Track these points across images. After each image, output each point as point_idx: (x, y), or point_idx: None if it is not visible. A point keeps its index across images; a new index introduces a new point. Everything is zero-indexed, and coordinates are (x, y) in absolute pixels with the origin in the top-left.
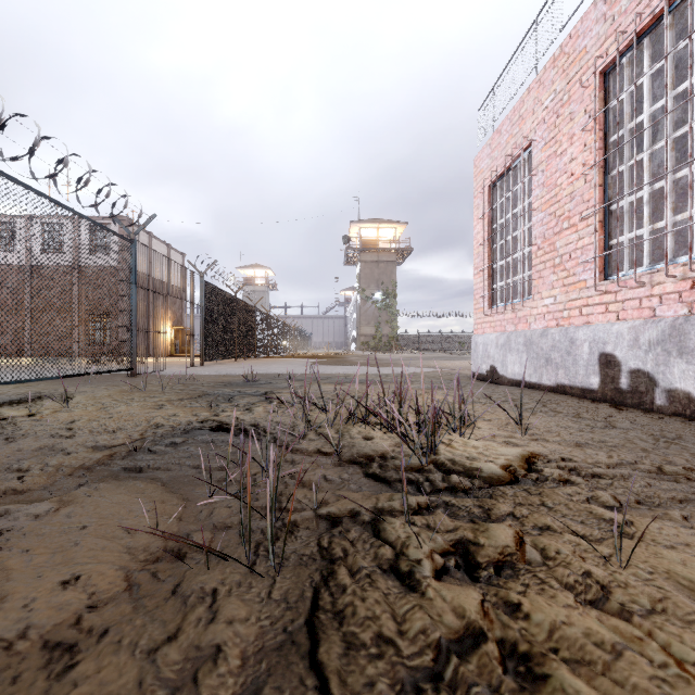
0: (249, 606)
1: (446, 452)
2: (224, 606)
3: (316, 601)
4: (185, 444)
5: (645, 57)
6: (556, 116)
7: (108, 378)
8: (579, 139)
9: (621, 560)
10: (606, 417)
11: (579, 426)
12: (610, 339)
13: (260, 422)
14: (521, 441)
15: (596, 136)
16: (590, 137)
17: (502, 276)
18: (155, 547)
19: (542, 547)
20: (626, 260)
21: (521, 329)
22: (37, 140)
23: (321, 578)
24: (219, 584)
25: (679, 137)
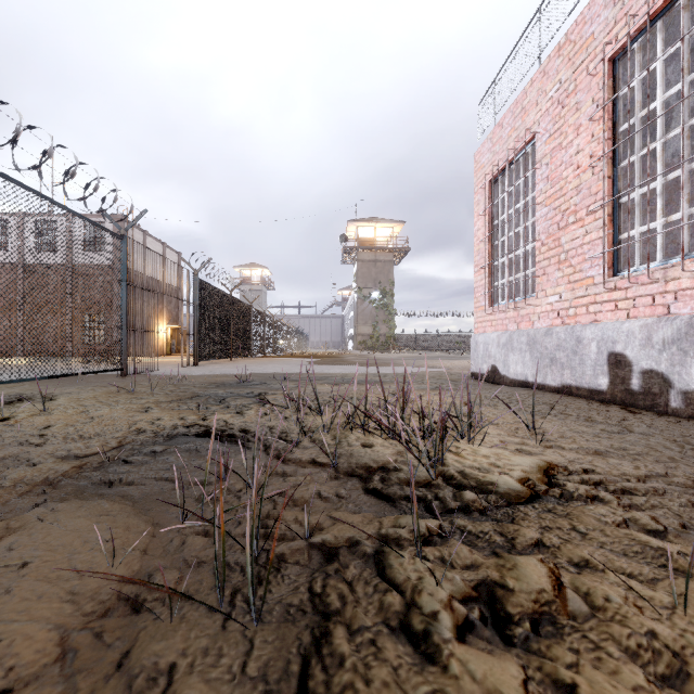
0: (215, 689)
1: (455, 462)
2: (181, 691)
3: (305, 679)
4: (165, 453)
5: (658, 41)
6: (561, 107)
7: (97, 378)
8: (586, 130)
9: (691, 614)
10: (620, 421)
11: (594, 431)
12: (620, 338)
13: (250, 427)
14: (535, 449)
15: (605, 126)
16: (598, 127)
17: (503, 274)
18: (107, 594)
19: (585, 592)
20: (636, 255)
21: (524, 328)
22: (18, 129)
23: (312, 642)
24: (180, 653)
25: None
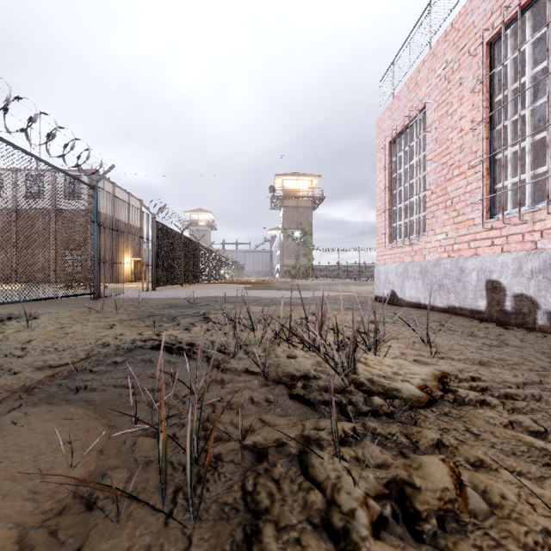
0: None
1: (364, 371)
2: None
3: None
4: (124, 364)
5: (527, 27)
6: (447, 82)
7: (73, 301)
8: (468, 100)
9: None
10: (497, 336)
11: (477, 344)
12: (496, 268)
13: (196, 341)
14: (430, 360)
15: (483, 97)
16: (477, 98)
17: (399, 217)
18: (64, 493)
19: (483, 490)
20: (509, 201)
21: (417, 260)
22: (8, 98)
23: (244, 539)
24: (125, 550)
25: (544, 103)
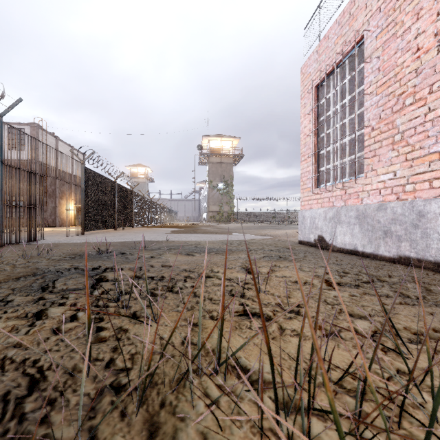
0: None
1: None
2: None
3: None
4: None
5: None
6: None
7: None
8: (429, 11)
9: None
10: None
11: None
12: None
13: None
14: None
15: None
16: None
17: (323, 163)
18: None
19: None
20: None
21: (352, 204)
22: None
23: None
24: None
25: None
